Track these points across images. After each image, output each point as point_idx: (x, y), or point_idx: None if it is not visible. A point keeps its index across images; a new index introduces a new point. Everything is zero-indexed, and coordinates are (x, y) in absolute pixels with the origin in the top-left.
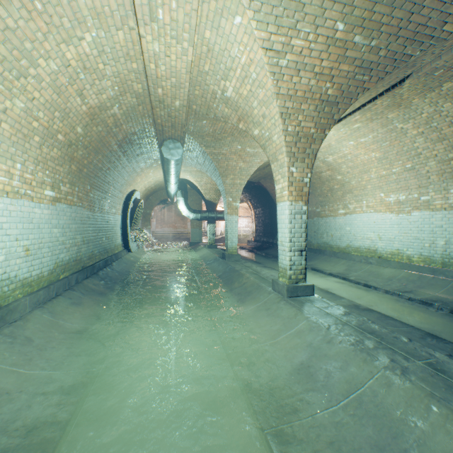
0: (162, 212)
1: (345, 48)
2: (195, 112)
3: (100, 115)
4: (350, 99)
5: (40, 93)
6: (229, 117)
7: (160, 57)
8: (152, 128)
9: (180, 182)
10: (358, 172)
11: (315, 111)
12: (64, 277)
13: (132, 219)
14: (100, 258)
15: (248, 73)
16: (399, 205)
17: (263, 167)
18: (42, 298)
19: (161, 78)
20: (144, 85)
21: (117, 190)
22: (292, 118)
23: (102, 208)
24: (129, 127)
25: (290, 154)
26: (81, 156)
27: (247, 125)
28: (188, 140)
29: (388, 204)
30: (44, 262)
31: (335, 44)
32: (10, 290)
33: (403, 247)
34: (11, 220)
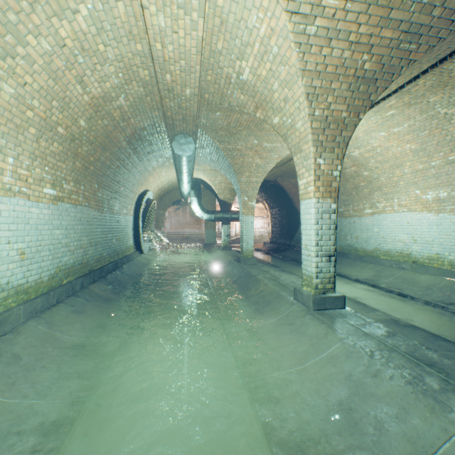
0: (176, 213)
1: (389, 7)
2: (207, 102)
3: (105, 107)
4: (391, 74)
5: (33, 78)
6: (245, 105)
7: (166, 34)
8: (162, 122)
9: (193, 182)
10: (389, 167)
11: (348, 90)
12: (67, 282)
13: (144, 220)
14: (109, 261)
15: (268, 48)
16: (439, 203)
17: (281, 164)
18: (39, 306)
19: (168, 61)
20: (150, 72)
21: (128, 190)
22: (320, 100)
23: (111, 208)
24: (138, 122)
25: (317, 143)
26: (86, 153)
27: (265, 113)
28: (201, 135)
29: (425, 202)
30: (43, 266)
31: (377, 2)
32: (0, 299)
33: (444, 251)
34: (2, 220)
